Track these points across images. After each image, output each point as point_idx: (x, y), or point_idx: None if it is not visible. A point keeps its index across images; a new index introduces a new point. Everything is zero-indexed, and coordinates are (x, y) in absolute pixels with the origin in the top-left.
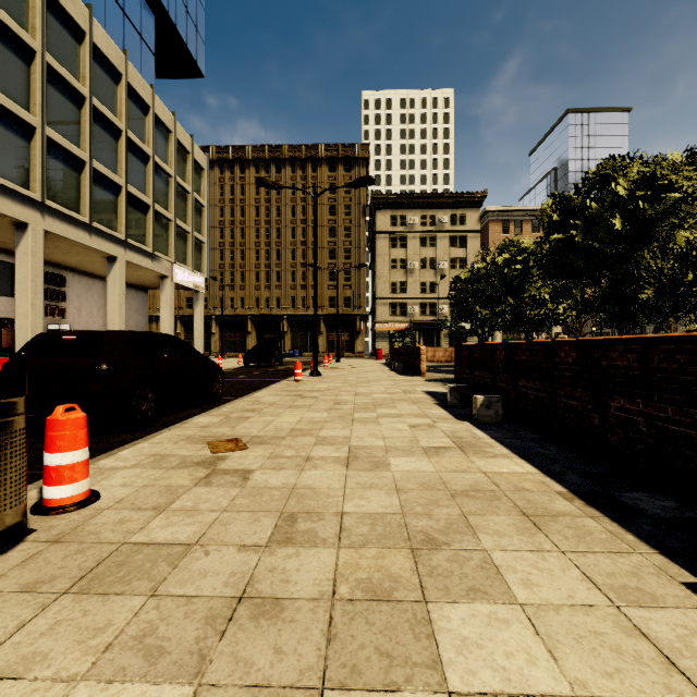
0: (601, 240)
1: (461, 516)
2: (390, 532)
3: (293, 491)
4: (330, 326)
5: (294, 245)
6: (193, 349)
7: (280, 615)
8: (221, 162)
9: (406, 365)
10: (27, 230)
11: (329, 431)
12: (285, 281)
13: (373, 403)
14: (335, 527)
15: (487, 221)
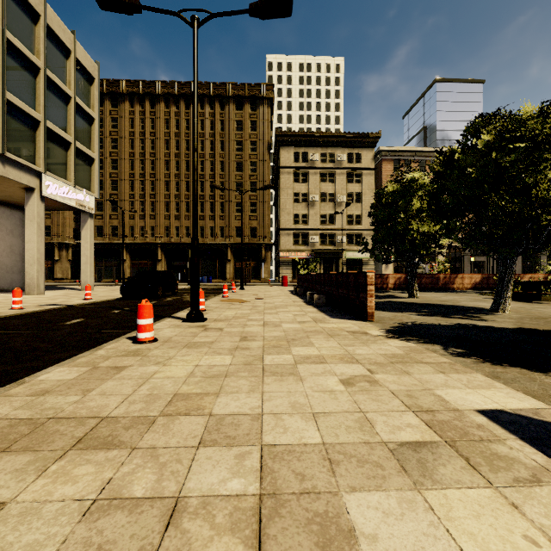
0: None
1: None
2: None
3: None
4: (237, 254)
5: (203, 178)
6: None
7: None
8: (131, 96)
9: (328, 297)
10: None
11: None
12: None
13: None
14: None
15: (380, 160)
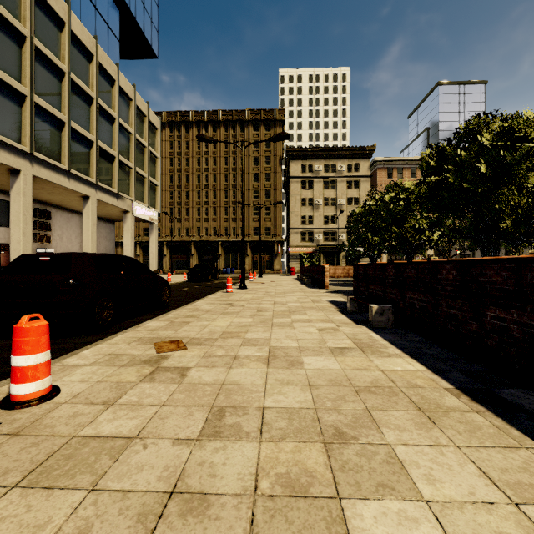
0: (469, 181)
1: (365, 411)
2: (305, 426)
3: (222, 387)
4: (254, 249)
5: (227, 187)
6: (145, 267)
7: (206, 512)
8: (171, 124)
9: (314, 280)
10: (19, 175)
11: (253, 334)
12: (220, 215)
13: (288, 310)
14: (258, 421)
15: (375, 169)
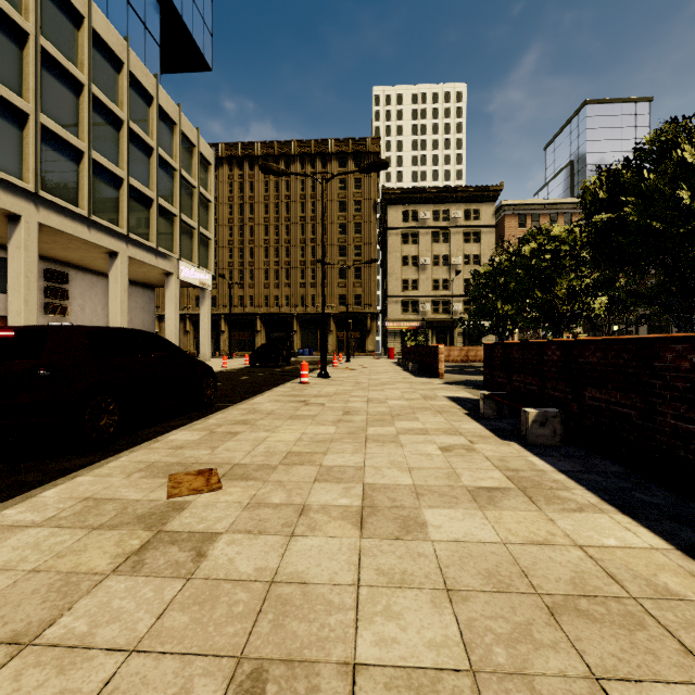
0: (661, 218)
1: (593, 686)
2: None
3: (270, 592)
4: (340, 324)
5: (304, 242)
6: (177, 348)
7: None
8: (230, 159)
9: (421, 365)
10: (20, 222)
11: (336, 457)
12: (295, 279)
13: (389, 413)
14: None
15: (502, 216)
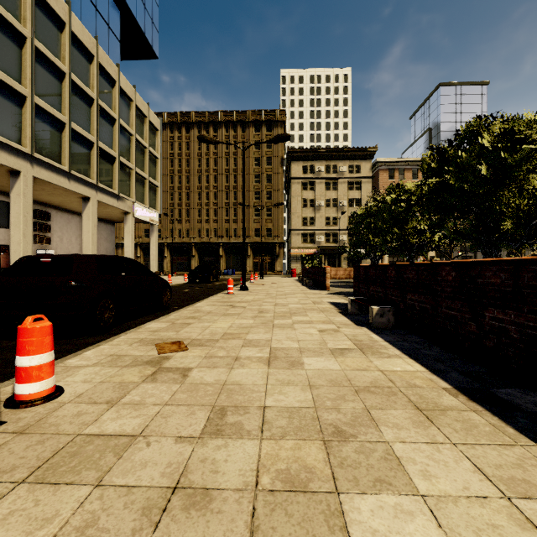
0: (470, 182)
1: (364, 410)
2: (305, 424)
3: (224, 387)
4: (255, 251)
5: (228, 188)
6: (147, 269)
7: (209, 506)
8: (171, 125)
9: (315, 281)
10: (20, 176)
11: (254, 335)
12: (221, 216)
13: (289, 312)
14: (259, 420)
15: (377, 170)
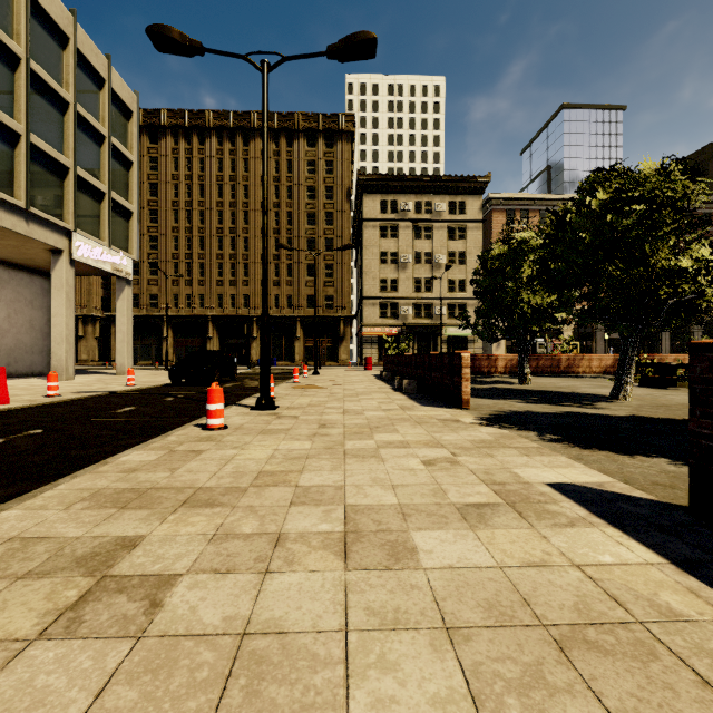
0: None
1: None
2: None
3: None
4: (309, 329)
5: None
6: None
7: None
8: (175, 130)
9: (420, 382)
10: None
11: None
12: (255, 276)
13: None
14: None
15: (490, 211)
